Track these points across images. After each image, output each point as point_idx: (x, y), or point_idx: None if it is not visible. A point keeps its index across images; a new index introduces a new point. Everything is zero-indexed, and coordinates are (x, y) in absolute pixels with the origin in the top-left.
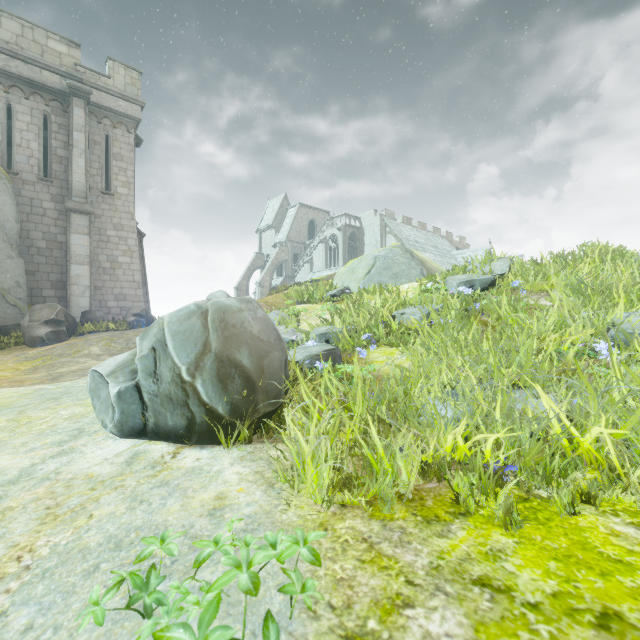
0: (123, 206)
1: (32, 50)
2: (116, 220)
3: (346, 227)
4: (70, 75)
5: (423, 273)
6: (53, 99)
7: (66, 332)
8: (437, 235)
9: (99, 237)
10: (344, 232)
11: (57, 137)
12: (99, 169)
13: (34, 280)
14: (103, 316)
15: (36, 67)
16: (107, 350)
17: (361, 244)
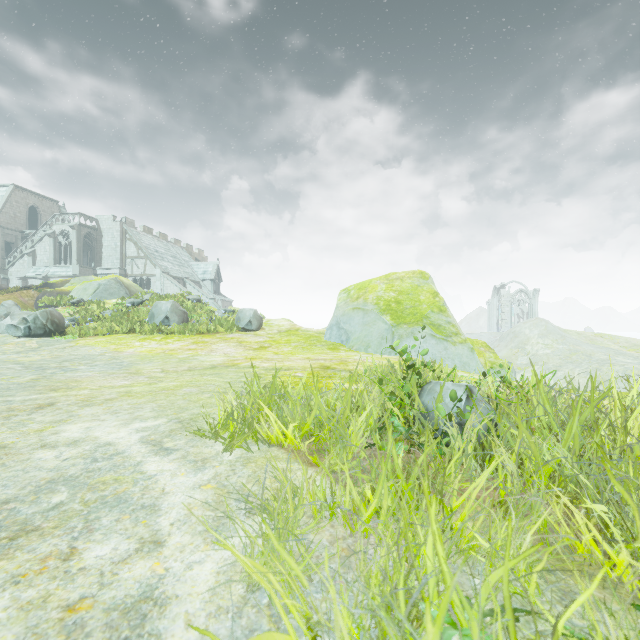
0: None
1: None
2: None
3: (81, 226)
4: None
5: (127, 293)
6: None
7: None
8: (178, 246)
9: None
10: (79, 231)
11: None
12: None
13: None
14: None
15: None
16: None
17: (99, 245)
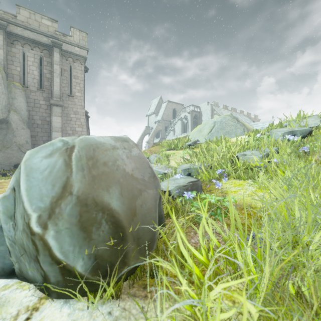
0: (78, 102)
1: (34, 25)
2: (75, 109)
3: (192, 112)
4: (52, 36)
5: (245, 131)
6: (44, 49)
7: None
8: (242, 114)
9: (66, 118)
10: (191, 114)
11: (46, 68)
12: (66, 83)
13: (35, 140)
14: None
15: (36, 33)
16: None
17: (200, 120)
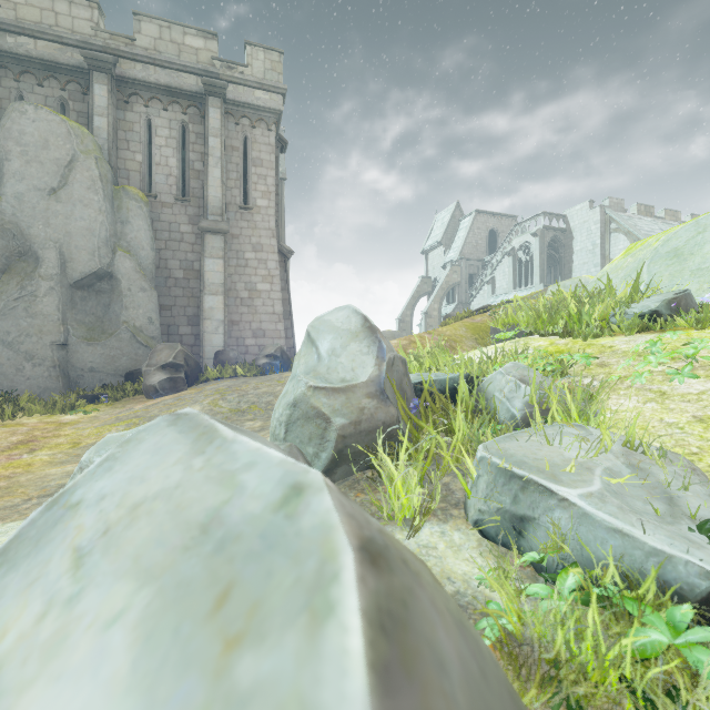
0: (262, 221)
1: (169, 52)
2: (255, 239)
3: (544, 231)
4: (206, 72)
5: None
6: (190, 105)
7: (185, 379)
8: None
9: (237, 261)
10: (541, 238)
11: (194, 149)
12: (237, 180)
13: (171, 316)
14: (237, 357)
15: (173, 71)
16: (209, 412)
17: (567, 252)
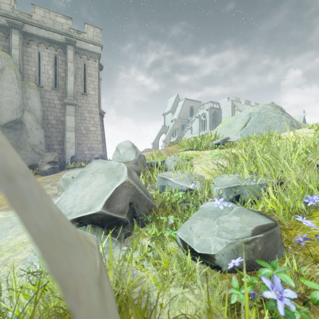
0: (92, 100)
1: (49, 23)
2: (89, 108)
3: (211, 108)
4: (66, 34)
5: (293, 124)
6: (59, 47)
7: (59, 168)
8: None
9: (80, 117)
10: (210, 111)
11: (61, 67)
12: (81, 82)
13: (50, 140)
14: (81, 159)
15: (51, 32)
16: None
17: (219, 117)
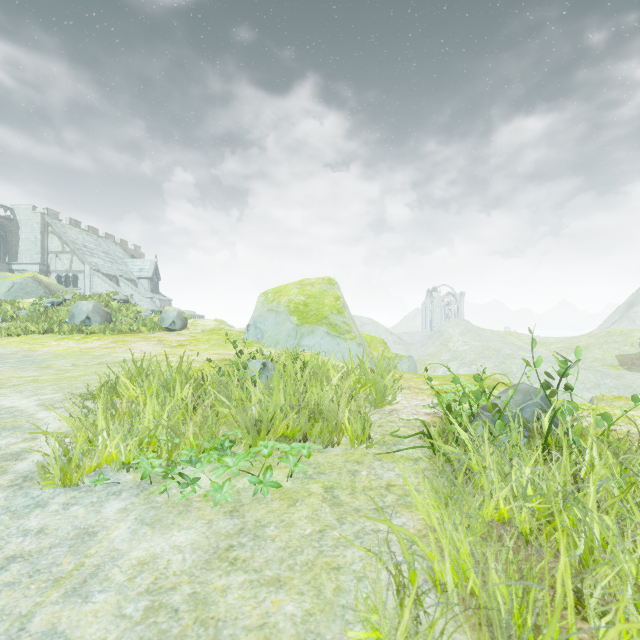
0: None
1: None
2: None
3: None
4: None
5: (47, 292)
6: None
7: None
8: (111, 241)
9: None
10: None
11: None
12: None
13: None
14: None
15: None
16: None
17: (15, 237)
